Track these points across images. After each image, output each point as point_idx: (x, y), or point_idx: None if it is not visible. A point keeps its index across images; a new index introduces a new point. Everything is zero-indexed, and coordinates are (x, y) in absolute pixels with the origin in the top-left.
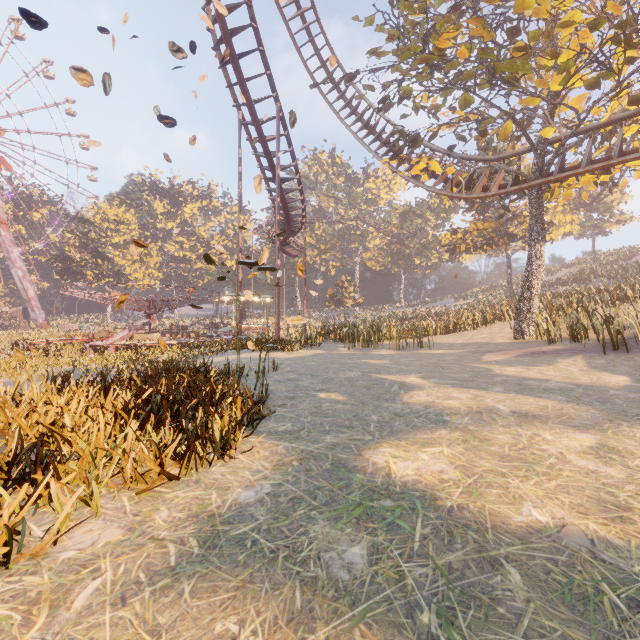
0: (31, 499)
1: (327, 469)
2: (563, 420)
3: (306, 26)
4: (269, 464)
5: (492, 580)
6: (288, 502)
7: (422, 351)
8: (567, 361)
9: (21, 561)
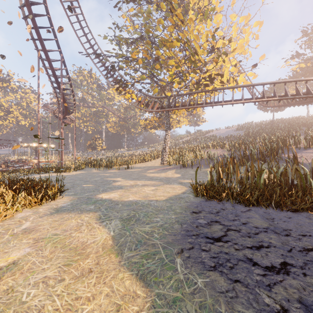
0: (8, 205)
1: (86, 199)
2: (153, 185)
3: (76, 14)
4: (68, 200)
5: (116, 206)
6: (75, 204)
7: (128, 170)
8: (170, 171)
9: (7, 219)
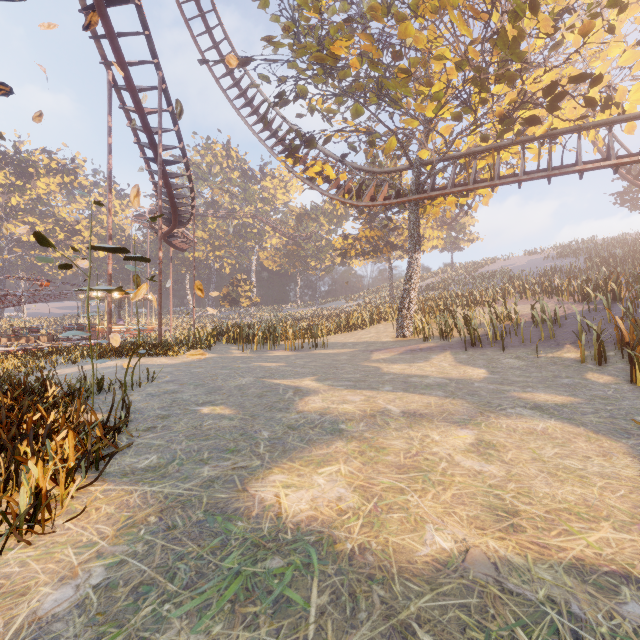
0: None
1: (198, 521)
2: (445, 417)
3: None
4: (111, 528)
5: None
6: (128, 596)
7: (317, 351)
8: (439, 357)
9: None
